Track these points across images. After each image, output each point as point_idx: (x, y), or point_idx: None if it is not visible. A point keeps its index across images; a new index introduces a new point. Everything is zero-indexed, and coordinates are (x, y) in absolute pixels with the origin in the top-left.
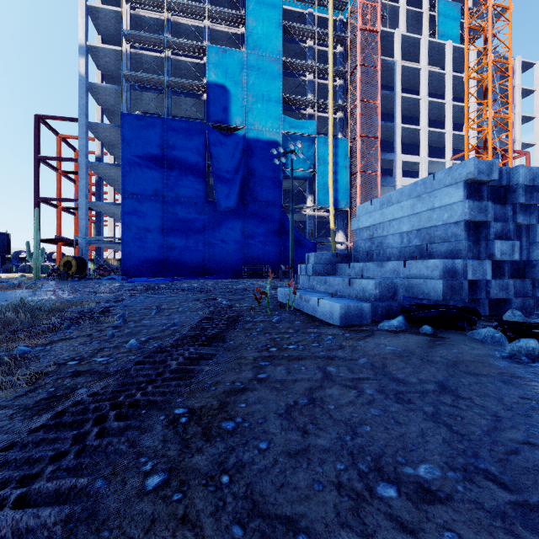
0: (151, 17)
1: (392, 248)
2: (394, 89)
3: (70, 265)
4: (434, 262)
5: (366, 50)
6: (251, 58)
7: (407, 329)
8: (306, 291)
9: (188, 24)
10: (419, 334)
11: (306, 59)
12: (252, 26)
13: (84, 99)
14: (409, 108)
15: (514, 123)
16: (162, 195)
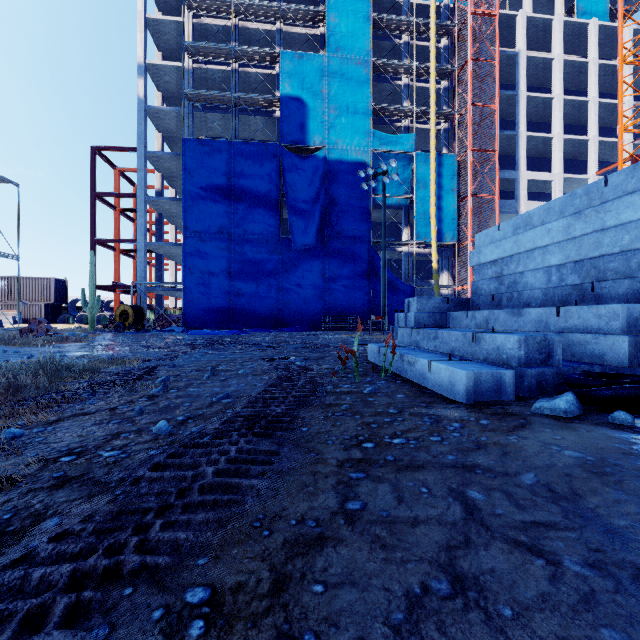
0: (216, 24)
1: (532, 289)
2: (517, 88)
3: (127, 315)
4: (613, 308)
5: (480, 39)
6: (333, 62)
7: (583, 415)
8: (408, 350)
9: (258, 29)
10: (612, 427)
11: (402, 58)
12: (334, 23)
13: (143, 126)
14: (537, 111)
15: None
16: (229, 233)
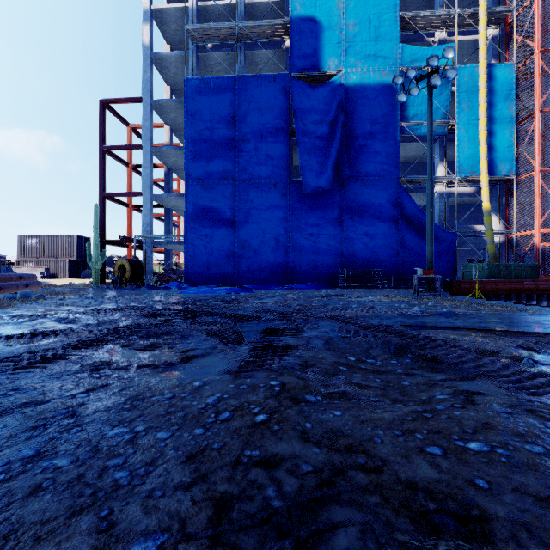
0: None
1: None
2: None
3: (125, 270)
4: None
5: None
6: None
7: None
8: None
9: None
10: None
11: None
12: None
13: (148, 73)
14: None
15: None
16: (233, 178)
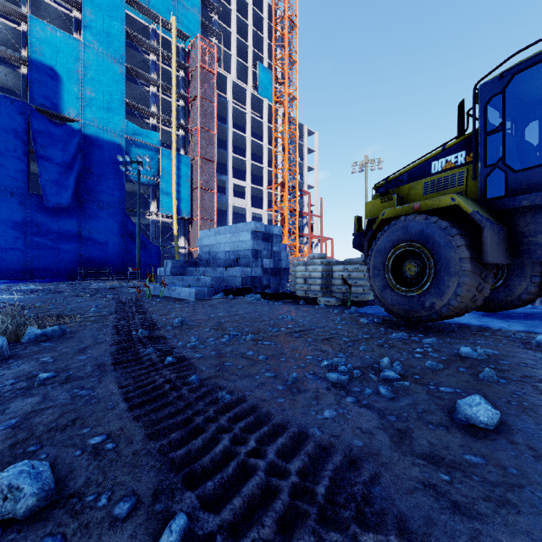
0: None
1: (221, 259)
2: (227, 123)
3: None
4: (238, 268)
5: (205, 85)
6: (89, 51)
7: (224, 297)
8: (170, 285)
9: None
10: (228, 298)
11: (150, 71)
12: (90, 18)
13: None
14: (239, 141)
15: (304, 170)
16: None
